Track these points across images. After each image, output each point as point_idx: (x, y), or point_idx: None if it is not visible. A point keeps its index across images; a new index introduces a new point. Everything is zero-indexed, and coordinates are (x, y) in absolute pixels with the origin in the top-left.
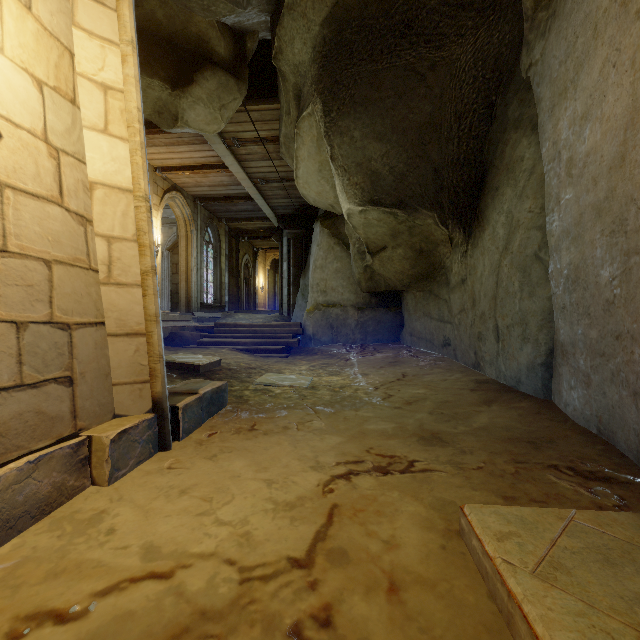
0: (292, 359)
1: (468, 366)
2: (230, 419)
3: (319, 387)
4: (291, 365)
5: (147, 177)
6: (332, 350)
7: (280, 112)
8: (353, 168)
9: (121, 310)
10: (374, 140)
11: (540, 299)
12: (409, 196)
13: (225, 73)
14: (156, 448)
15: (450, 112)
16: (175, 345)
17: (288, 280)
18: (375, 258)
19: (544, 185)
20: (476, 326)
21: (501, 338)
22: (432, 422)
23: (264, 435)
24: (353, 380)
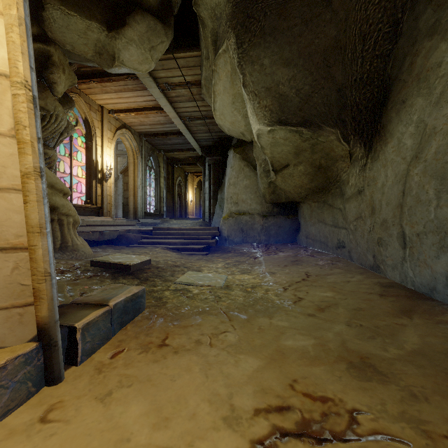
0: (211, 256)
1: (365, 267)
2: (143, 329)
3: (233, 286)
4: (209, 262)
5: (28, 60)
6: (242, 249)
7: (201, 58)
8: (263, 92)
9: None
10: (282, 66)
11: None
12: (314, 115)
13: (153, 18)
14: (40, 383)
15: (355, 34)
16: (122, 244)
17: (209, 195)
18: (278, 175)
19: None
20: (376, 232)
21: (409, 245)
22: (355, 338)
23: (174, 354)
24: (262, 279)
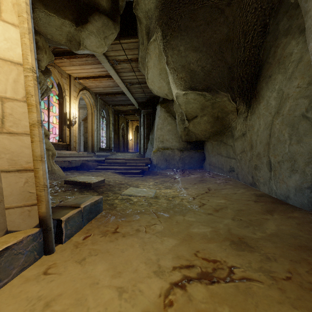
0: (145, 178)
1: (247, 184)
2: (102, 223)
3: (160, 197)
4: (144, 182)
5: (34, 55)
6: (166, 172)
7: (138, 43)
8: (179, 68)
9: (12, 152)
10: (192, 51)
11: (307, 144)
12: (213, 84)
13: (106, 17)
14: (41, 253)
15: (239, 31)
16: (84, 170)
17: (143, 136)
18: (190, 123)
19: (311, 68)
20: (253, 161)
21: (273, 169)
22: (236, 227)
23: (122, 237)
24: (179, 192)
